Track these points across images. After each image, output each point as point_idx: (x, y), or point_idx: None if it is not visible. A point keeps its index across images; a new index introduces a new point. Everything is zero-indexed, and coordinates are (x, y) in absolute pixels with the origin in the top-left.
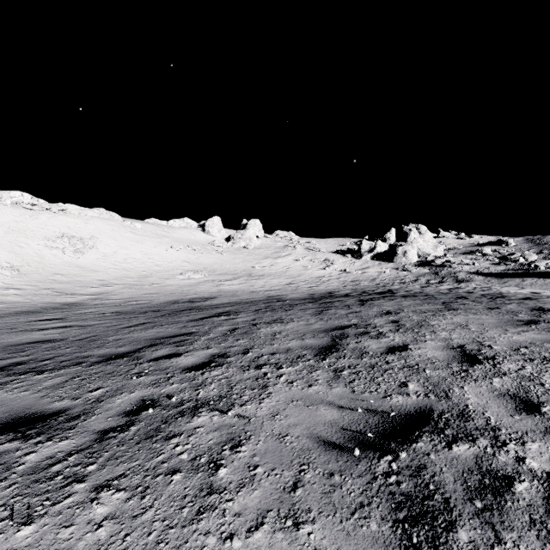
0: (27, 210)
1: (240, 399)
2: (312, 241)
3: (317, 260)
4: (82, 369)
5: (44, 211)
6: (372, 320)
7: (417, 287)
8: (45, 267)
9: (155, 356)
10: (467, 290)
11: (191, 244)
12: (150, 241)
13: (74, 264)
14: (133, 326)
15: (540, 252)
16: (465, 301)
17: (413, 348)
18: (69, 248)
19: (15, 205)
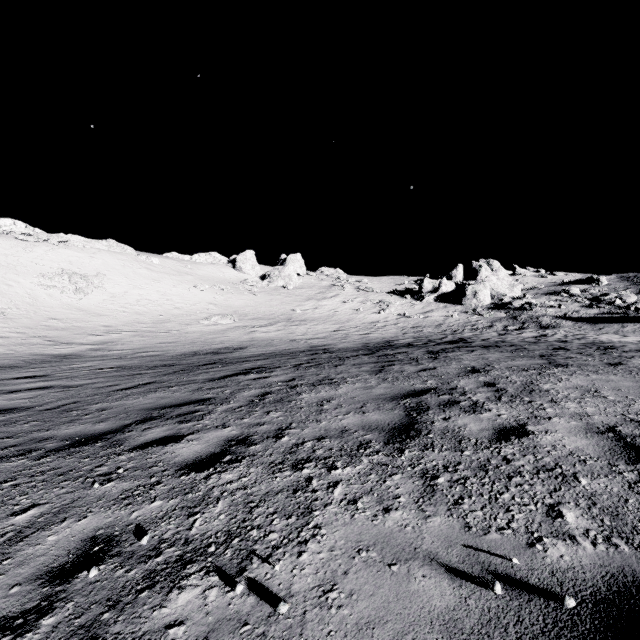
0: (20, 241)
1: (263, 540)
2: (363, 280)
3: (370, 302)
4: (27, 463)
5: (40, 243)
6: (456, 381)
7: (493, 334)
8: (37, 310)
9: (144, 439)
10: (557, 338)
11: (218, 283)
12: (170, 279)
13: (74, 306)
14: (131, 388)
15: (639, 292)
16: (569, 353)
17: (537, 431)
18: (69, 287)
19: (5, 236)
